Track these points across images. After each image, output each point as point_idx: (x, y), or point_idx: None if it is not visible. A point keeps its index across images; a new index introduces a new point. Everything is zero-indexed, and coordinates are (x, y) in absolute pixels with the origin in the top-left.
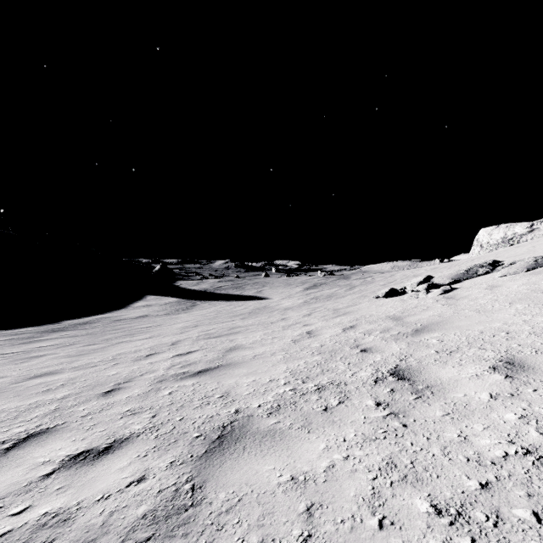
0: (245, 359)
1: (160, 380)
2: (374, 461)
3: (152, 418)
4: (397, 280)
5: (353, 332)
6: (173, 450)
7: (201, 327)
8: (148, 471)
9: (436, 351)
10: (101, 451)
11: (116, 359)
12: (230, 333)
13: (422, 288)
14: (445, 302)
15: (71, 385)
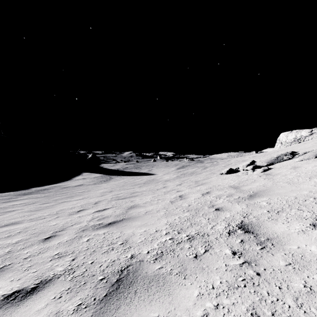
0: (140, 214)
1: (83, 229)
2: (240, 311)
3: (72, 261)
4: (232, 163)
5: (209, 196)
6: (81, 292)
7: (114, 192)
8: (58, 314)
9: (267, 211)
10: (28, 292)
11: (58, 213)
12: (131, 196)
13: (250, 168)
14: (266, 177)
15: (25, 232)
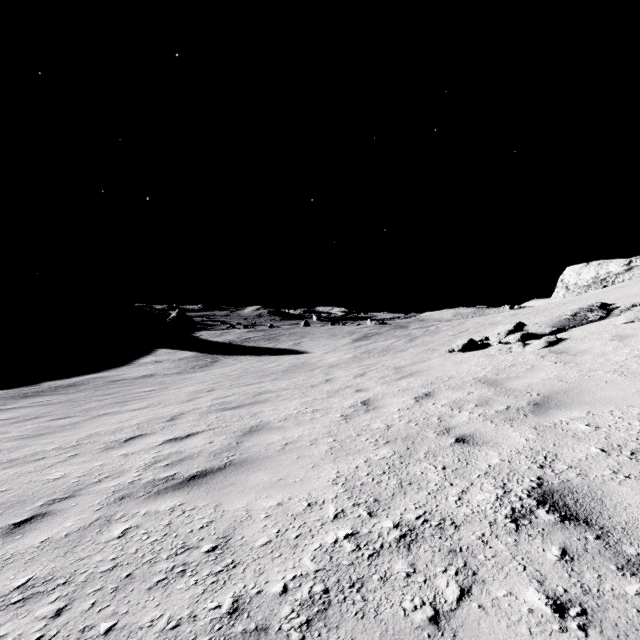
0: (270, 451)
1: (122, 496)
2: None
3: (51, 621)
4: (470, 329)
5: (432, 403)
6: None
7: (218, 392)
8: None
9: (601, 449)
10: None
11: (80, 445)
12: (254, 402)
13: (515, 339)
14: (557, 358)
15: None
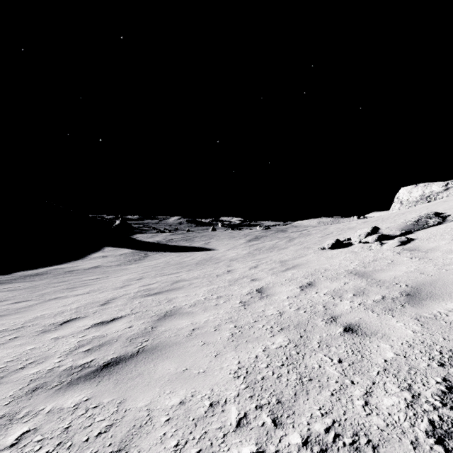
0: (179, 336)
1: (36, 386)
2: None
3: None
4: (334, 232)
5: (315, 292)
6: None
7: (145, 280)
8: None
9: None
10: None
11: (23, 327)
12: (171, 289)
13: (372, 240)
14: (411, 255)
15: None
